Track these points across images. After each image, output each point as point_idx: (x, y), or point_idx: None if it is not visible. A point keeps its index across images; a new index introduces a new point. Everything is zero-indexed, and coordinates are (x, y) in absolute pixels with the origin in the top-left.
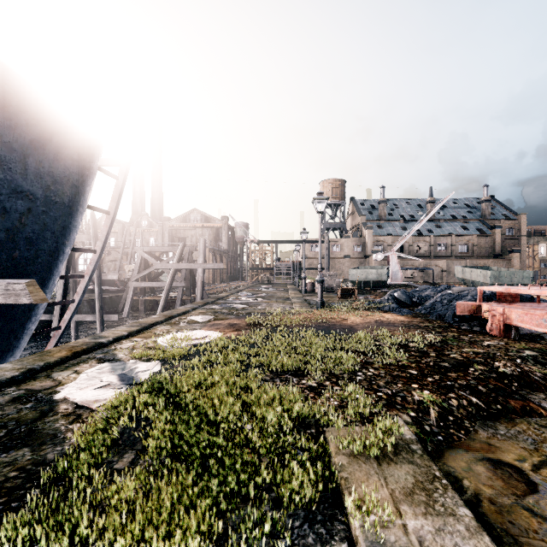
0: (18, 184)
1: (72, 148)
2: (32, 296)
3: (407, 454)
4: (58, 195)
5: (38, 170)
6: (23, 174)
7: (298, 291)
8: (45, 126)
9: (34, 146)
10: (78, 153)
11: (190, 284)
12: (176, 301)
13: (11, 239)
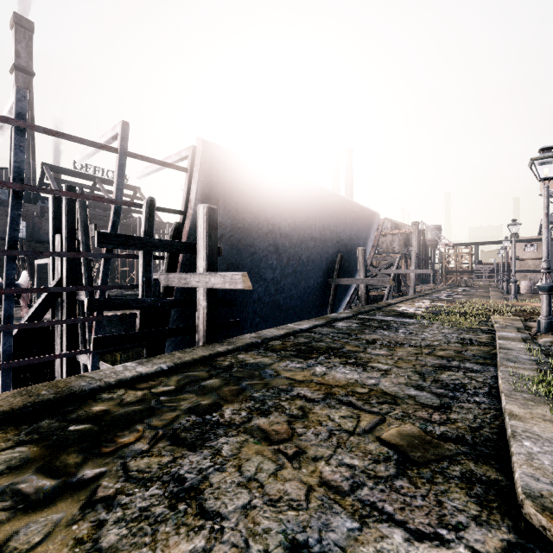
0: (359, 243)
1: (371, 224)
2: (390, 283)
3: (514, 319)
4: (365, 244)
5: (363, 237)
6: (360, 240)
7: (501, 292)
8: (367, 220)
9: (364, 229)
10: (372, 225)
11: (397, 284)
12: (389, 296)
13: (353, 264)
